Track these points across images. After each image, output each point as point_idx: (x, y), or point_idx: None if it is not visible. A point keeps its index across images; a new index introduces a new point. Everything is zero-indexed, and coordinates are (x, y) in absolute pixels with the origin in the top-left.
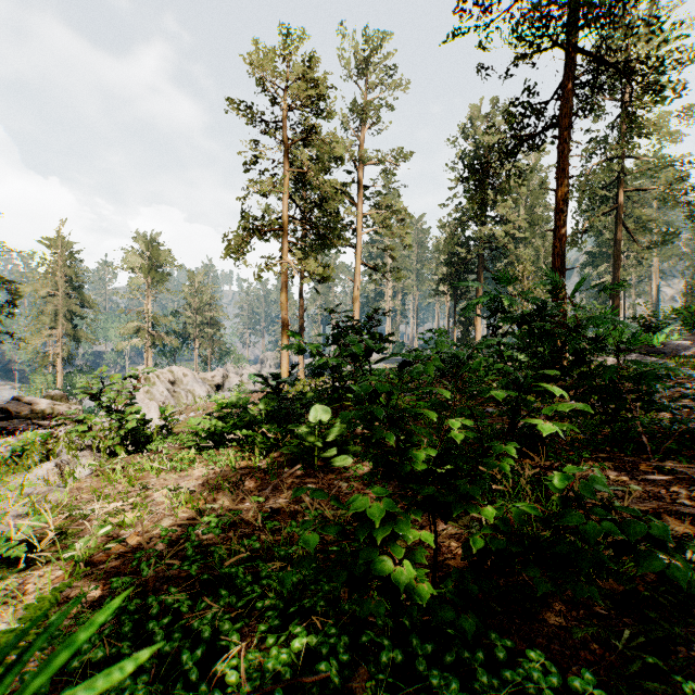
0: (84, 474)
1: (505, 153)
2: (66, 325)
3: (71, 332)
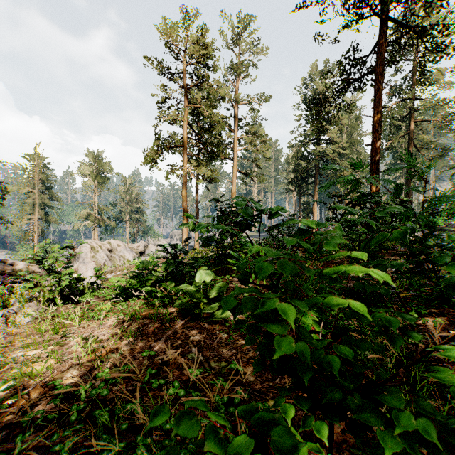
0: (26, 320)
1: (337, 92)
2: (41, 212)
3: (43, 217)
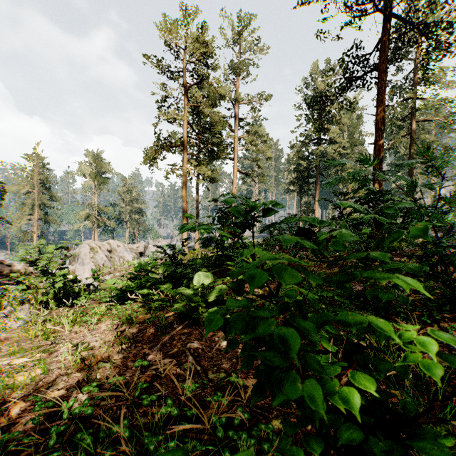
0: (18, 324)
1: (339, 90)
2: (40, 212)
3: (43, 217)
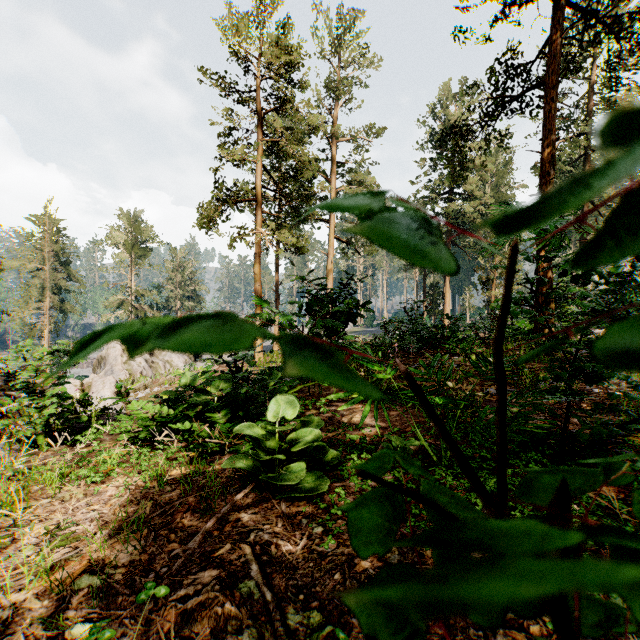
0: None
1: (485, 116)
2: (53, 298)
3: (57, 305)
